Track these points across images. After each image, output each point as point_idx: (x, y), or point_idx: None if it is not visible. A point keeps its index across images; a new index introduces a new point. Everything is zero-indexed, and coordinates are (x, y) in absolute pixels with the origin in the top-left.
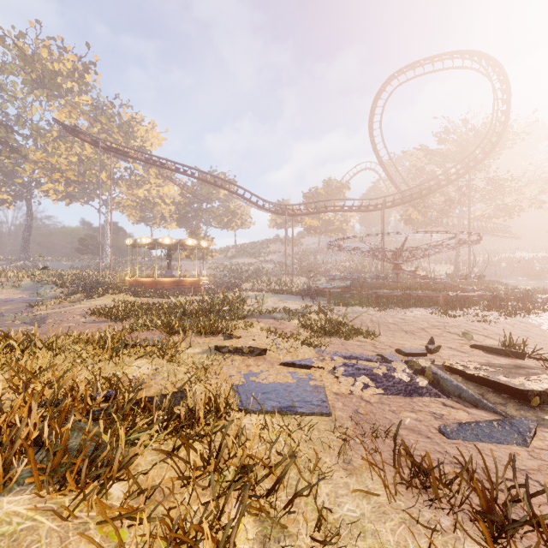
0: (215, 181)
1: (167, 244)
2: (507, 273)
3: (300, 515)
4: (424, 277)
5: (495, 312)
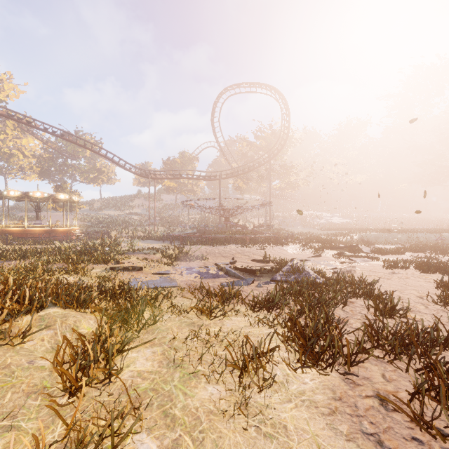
0: (85, 145)
1: (36, 197)
2: (293, 224)
3: (165, 307)
4: (242, 226)
5: (272, 245)
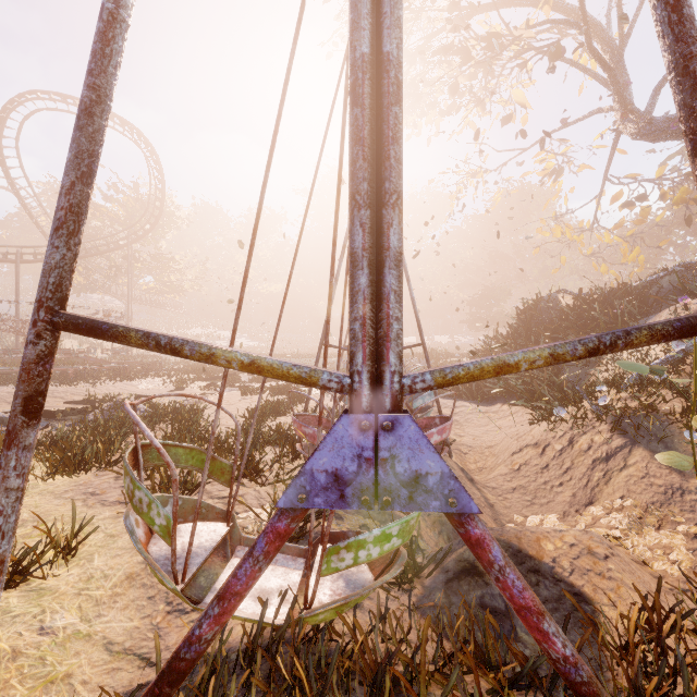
0: None
1: None
2: None
3: None
4: (66, 352)
5: (117, 379)
